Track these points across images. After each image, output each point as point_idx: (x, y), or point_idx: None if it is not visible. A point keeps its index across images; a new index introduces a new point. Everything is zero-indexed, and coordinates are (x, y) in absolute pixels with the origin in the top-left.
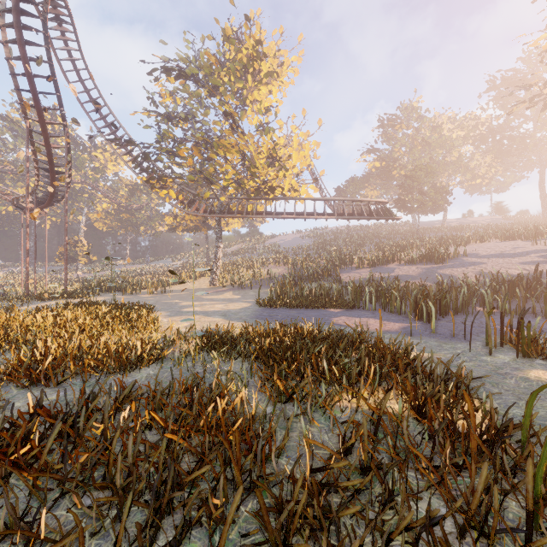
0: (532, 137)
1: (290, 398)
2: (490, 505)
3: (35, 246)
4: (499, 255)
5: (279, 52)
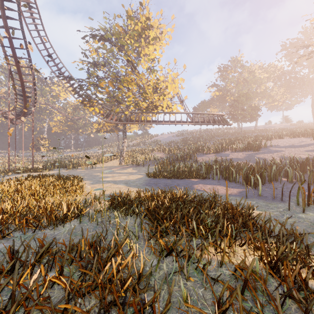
0: (308, 77)
1: (169, 253)
2: None
3: (15, 141)
4: (291, 146)
5: (160, 25)
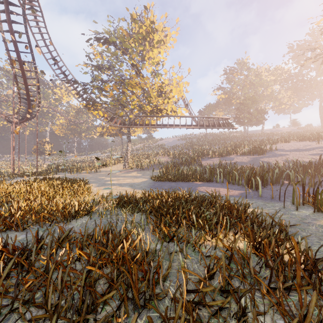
0: (315, 80)
1: (171, 239)
2: (317, 322)
3: (19, 144)
4: (296, 149)
5: (165, 28)
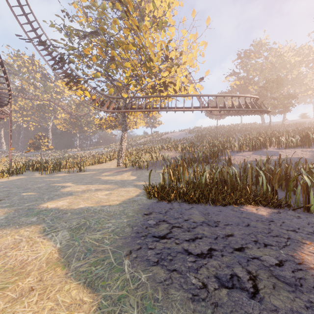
0: None
1: None
2: None
3: None
4: None
5: None
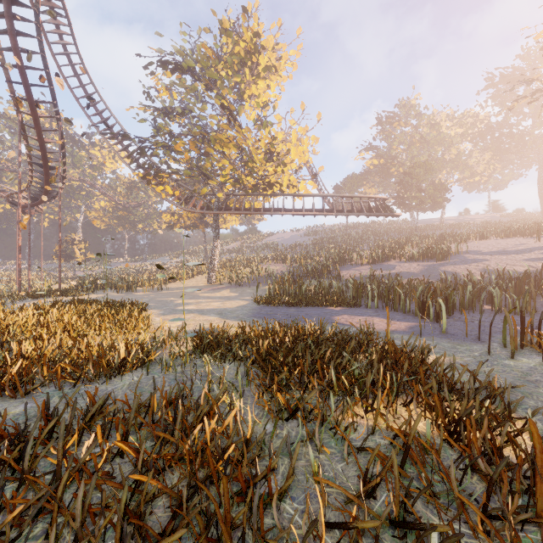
0: (531, 134)
1: (293, 414)
2: None
3: (29, 243)
4: (502, 251)
5: (278, 45)
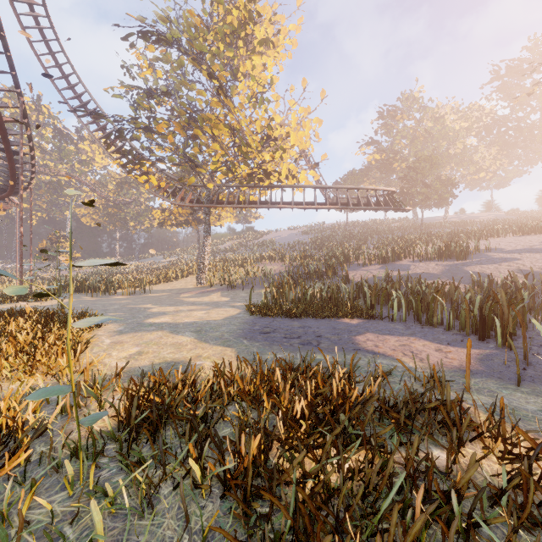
0: (541, 127)
1: None
2: None
3: None
4: (530, 249)
5: (275, 16)
